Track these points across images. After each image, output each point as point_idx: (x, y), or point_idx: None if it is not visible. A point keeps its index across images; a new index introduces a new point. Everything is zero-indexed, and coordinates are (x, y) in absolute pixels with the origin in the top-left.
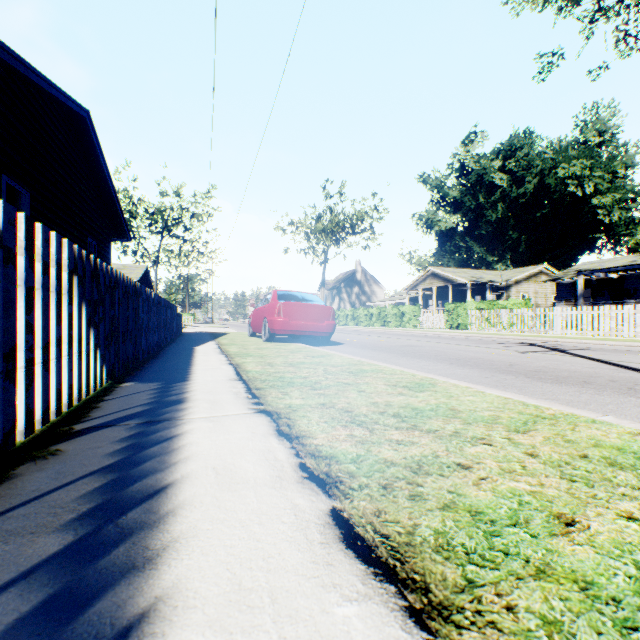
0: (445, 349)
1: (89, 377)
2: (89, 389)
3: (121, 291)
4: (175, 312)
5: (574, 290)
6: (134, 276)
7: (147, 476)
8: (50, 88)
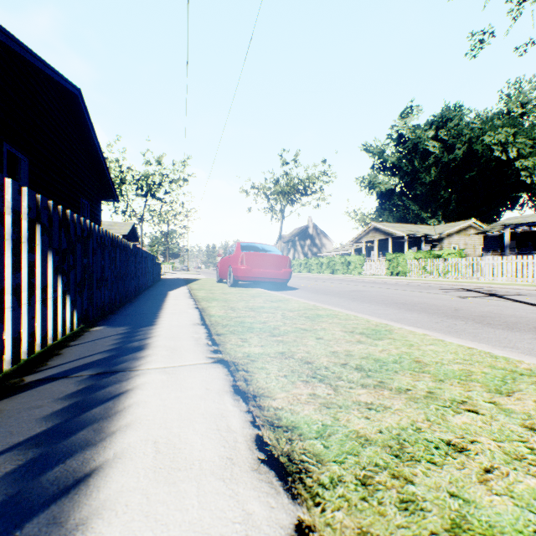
0: (390, 294)
1: (56, 323)
2: (56, 334)
3: (95, 241)
4: (154, 261)
5: (500, 242)
6: (123, 231)
7: (74, 454)
8: (45, 68)
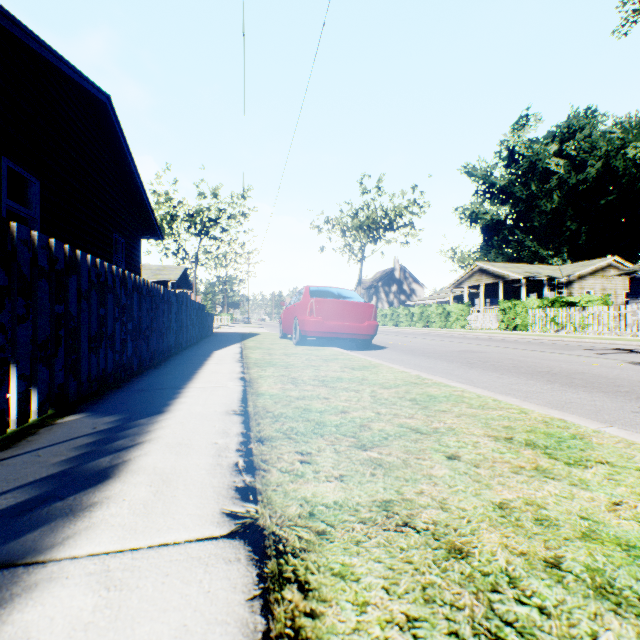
0: (520, 357)
1: None
2: None
3: (85, 279)
4: (202, 311)
5: None
6: (173, 277)
7: None
8: (58, 62)
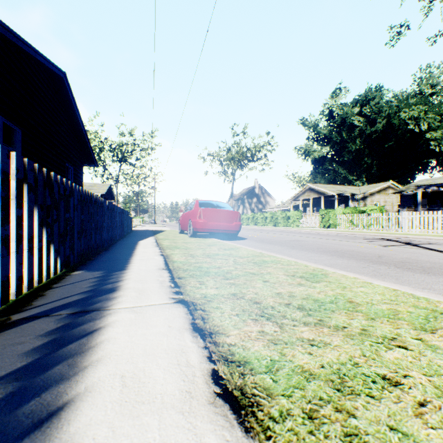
0: (324, 243)
1: (41, 268)
2: (41, 278)
3: (76, 199)
4: (127, 216)
5: (414, 200)
6: (101, 191)
7: (49, 388)
8: (35, 54)
